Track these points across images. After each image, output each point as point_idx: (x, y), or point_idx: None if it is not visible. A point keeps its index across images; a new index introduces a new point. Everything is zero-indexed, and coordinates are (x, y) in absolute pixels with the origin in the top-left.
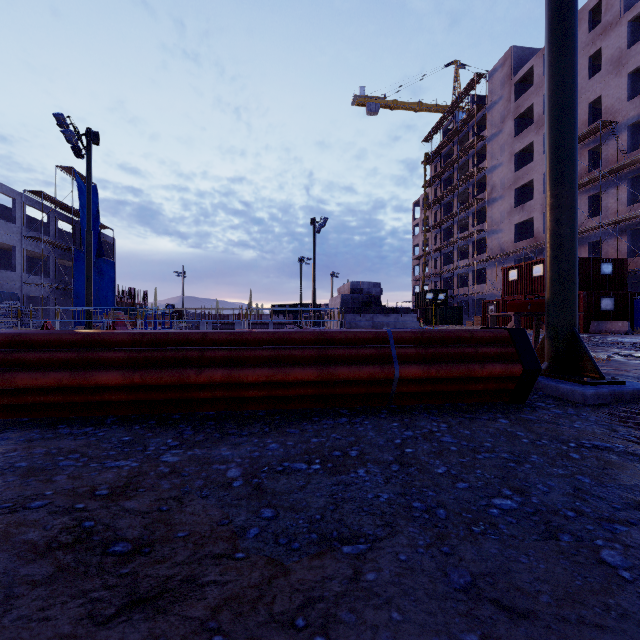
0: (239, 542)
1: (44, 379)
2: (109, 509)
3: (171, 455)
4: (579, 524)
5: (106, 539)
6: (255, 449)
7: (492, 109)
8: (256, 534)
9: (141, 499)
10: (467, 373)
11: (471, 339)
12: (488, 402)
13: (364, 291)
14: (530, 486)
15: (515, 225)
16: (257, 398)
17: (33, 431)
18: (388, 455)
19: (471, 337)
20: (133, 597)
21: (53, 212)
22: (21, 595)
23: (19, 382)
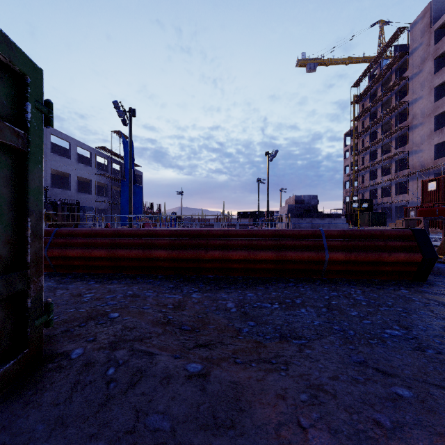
0: (239, 333)
1: (130, 253)
2: (176, 313)
3: (196, 295)
4: (442, 346)
5: (179, 324)
6: (240, 295)
7: (413, 54)
8: (247, 331)
9: (188, 311)
10: (378, 258)
11: (382, 236)
12: (395, 280)
13: (305, 202)
14: (413, 326)
15: (434, 145)
16: (238, 269)
17: (126, 279)
18: (320, 304)
19: (382, 234)
20: (198, 344)
21: (110, 158)
22: (155, 336)
23: (119, 254)
